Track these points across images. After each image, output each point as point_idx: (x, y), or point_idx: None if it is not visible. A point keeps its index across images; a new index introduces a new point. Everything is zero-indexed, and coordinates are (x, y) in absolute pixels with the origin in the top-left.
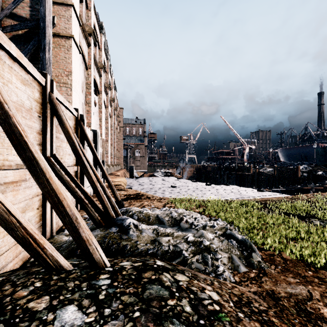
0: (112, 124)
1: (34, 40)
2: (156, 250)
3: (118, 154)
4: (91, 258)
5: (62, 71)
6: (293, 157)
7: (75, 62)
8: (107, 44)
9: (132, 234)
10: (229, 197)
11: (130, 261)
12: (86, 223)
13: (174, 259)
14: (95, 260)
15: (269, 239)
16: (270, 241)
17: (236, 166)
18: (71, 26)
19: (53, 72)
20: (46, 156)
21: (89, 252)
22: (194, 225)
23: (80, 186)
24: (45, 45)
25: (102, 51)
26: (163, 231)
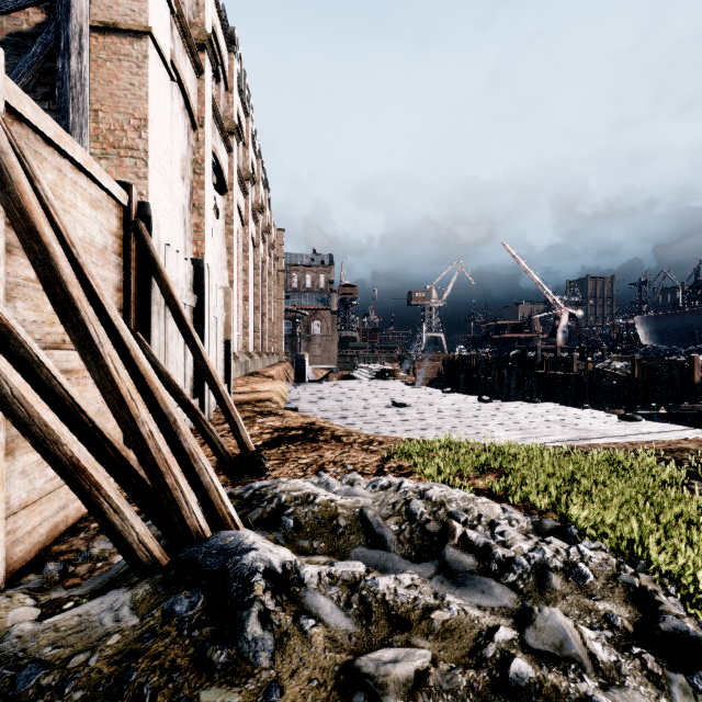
0: (259, 262)
1: (48, 30)
2: None
3: (273, 329)
4: None
5: (124, 118)
6: (672, 335)
7: (157, 98)
8: (245, 81)
9: (256, 639)
10: (552, 436)
11: None
12: None
13: None
14: None
15: None
16: None
17: (538, 356)
18: (146, 6)
19: (102, 122)
20: None
21: None
22: (499, 559)
23: (88, 416)
24: (69, 37)
25: (235, 93)
26: (386, 601)
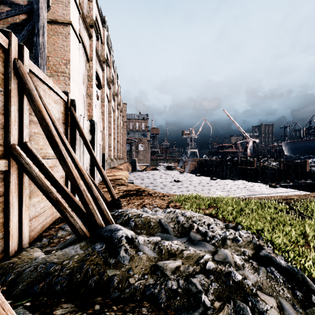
0: (115, 118)
1: (29, 24)
2: (157, 290)
3: (121, 148)
4: None
5: (60, 59)
6: (298, 150)
7: (74, 51)
8: (109, 39)
9: (123, 256)
10: (240, 194)
11: None
12: None
13: (189, 314)
14: None
15: None
16: None
17: (239, 160)
18: (69, 12)
19: (51, 61)
20: (10, 144)
21: None
22: (209, 236)
23: (60, 183)
24: (39, 28)
25: (105, 45)
26: (168, 248)
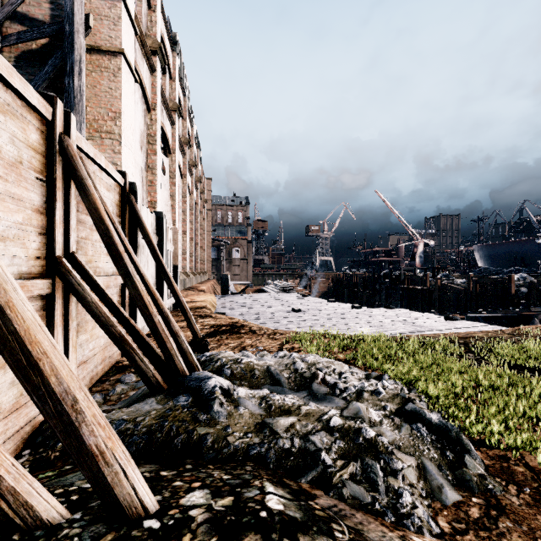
0: (193, 205)
1: (56, 56)
2: (265, 449)
3: (203, 254)
4: (109, 498)
5: (105, 111)
6: (499, 259)
7: (127, 96)
8: (184, 71)
9: (218, 411)
10: (396, 330)
11: (206, 489)
12: (136, 380)
13: (305, 473)
14: (120, 501)
15: (494, 424)
16: (496, 428)
17: (402, 275)
18: (120, 34)
19: (89, 114)
20: (55, 256)
21: (104, 483)
22: (340, 388)
23: (123, 313)
24: (73, 64)
25: (176, 81)
26: (279, 403)
